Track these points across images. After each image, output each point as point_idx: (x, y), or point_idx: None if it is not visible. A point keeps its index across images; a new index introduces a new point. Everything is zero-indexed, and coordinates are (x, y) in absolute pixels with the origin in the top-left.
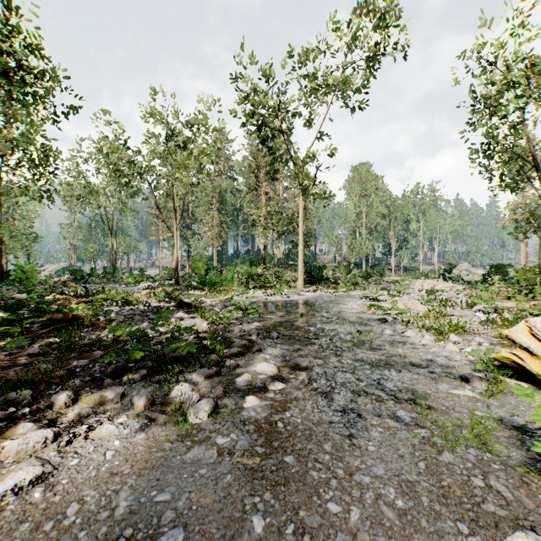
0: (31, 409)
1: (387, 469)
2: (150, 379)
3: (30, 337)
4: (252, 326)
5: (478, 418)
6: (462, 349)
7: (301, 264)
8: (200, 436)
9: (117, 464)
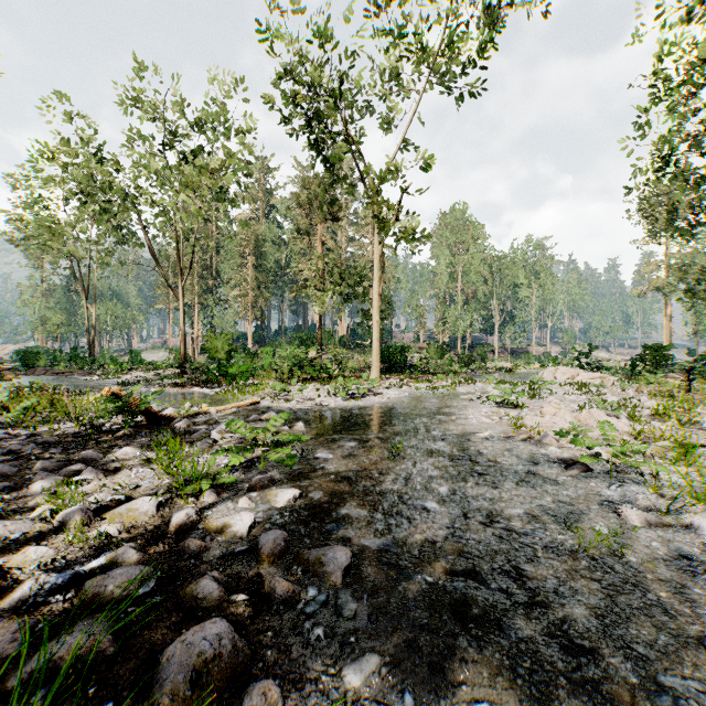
0: None
1: None
2: None
3: None
4: (275, 503)
5: None
6: None
7: (376, 343)
8: None
9: None
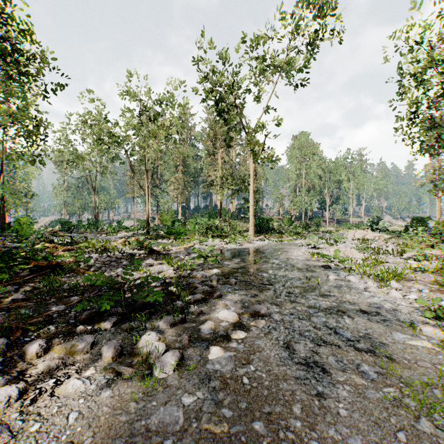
0: (4, 359)
1: (365, 441)
2: (119, 326)
3: (18, 282)
4: (212, 272)
5: (443, 375)
6: (405, 296)
7: (252, 217)
8: (166, 394)
9: (79, 430)
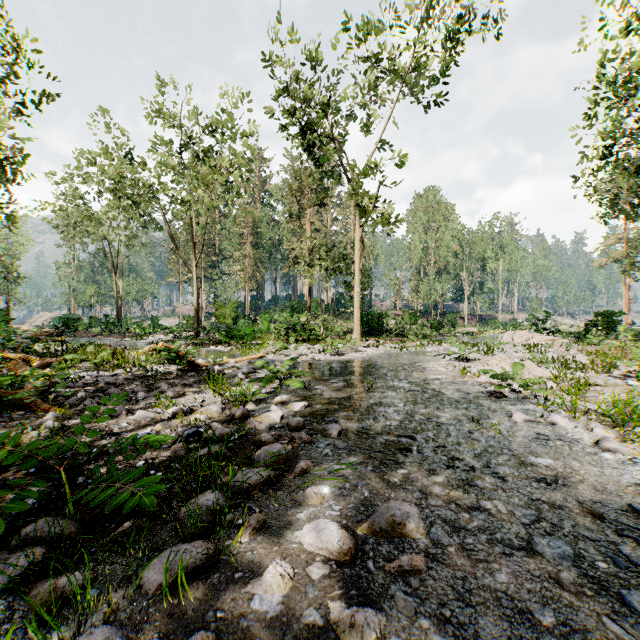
0: None
1: None
2: (29, 590)
3: None
4: (293, 408)
5: None
6: None
7: (357, 310)
8: None
9: None
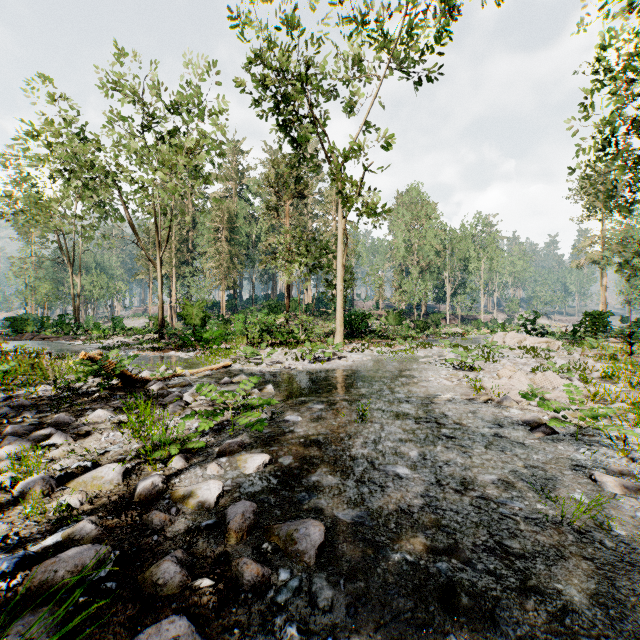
0: None
1: None
2: None
3: None
4: (245, 469)
5: None
6: None
7: (340, 310)
8: None
9: None
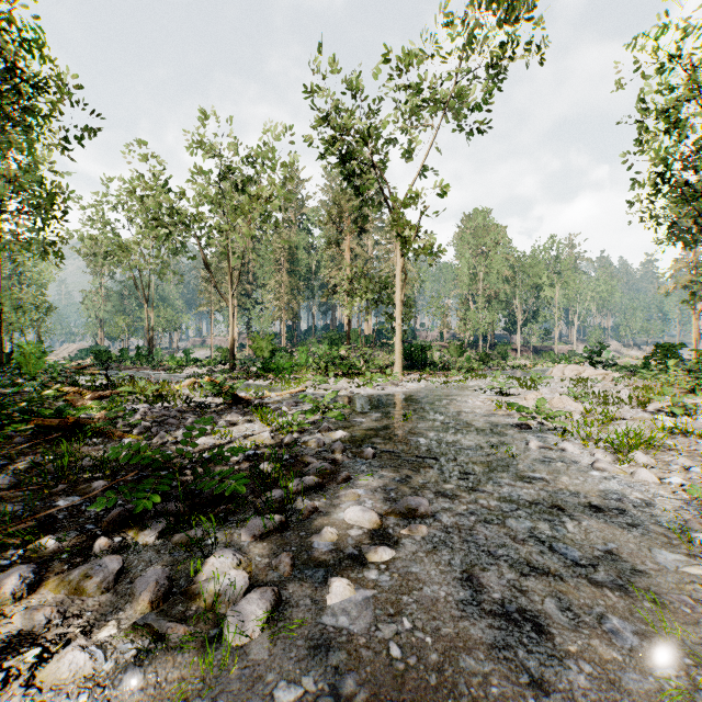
0: None
1: None
2: (171, 538)
3: (8, 454)
4: (335, 436)
5: None
6: (663, 478)
7: (399, 343)
8: (245, 682)
9: None
